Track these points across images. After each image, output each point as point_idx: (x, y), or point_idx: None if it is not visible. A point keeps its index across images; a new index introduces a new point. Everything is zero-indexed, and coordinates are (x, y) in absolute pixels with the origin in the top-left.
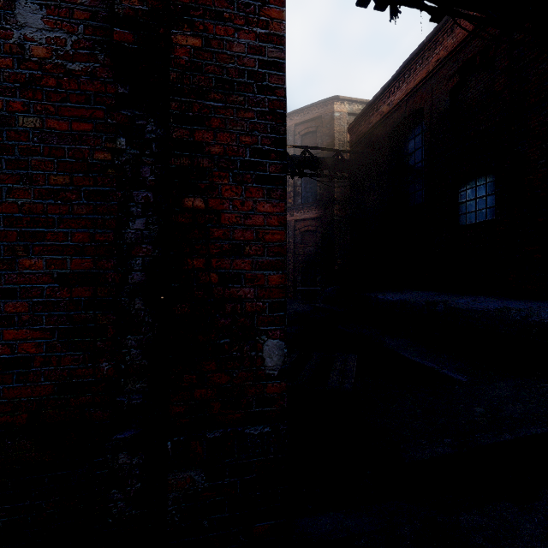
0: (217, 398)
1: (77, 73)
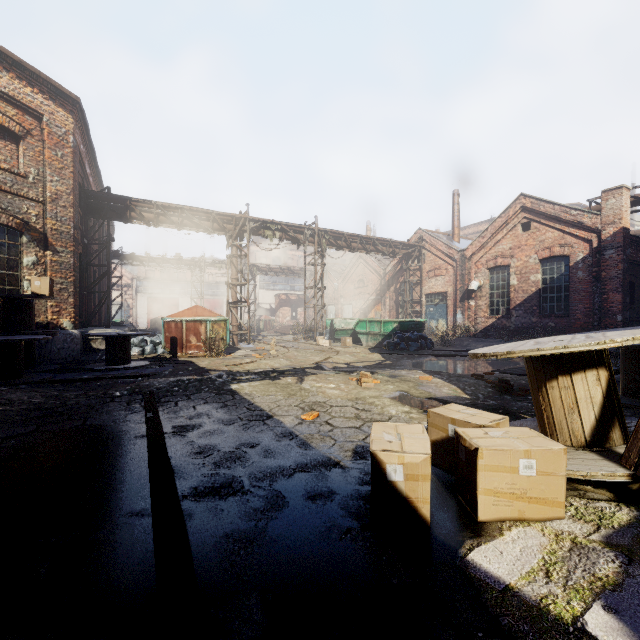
0: (608, 324)
1: (586, 279)
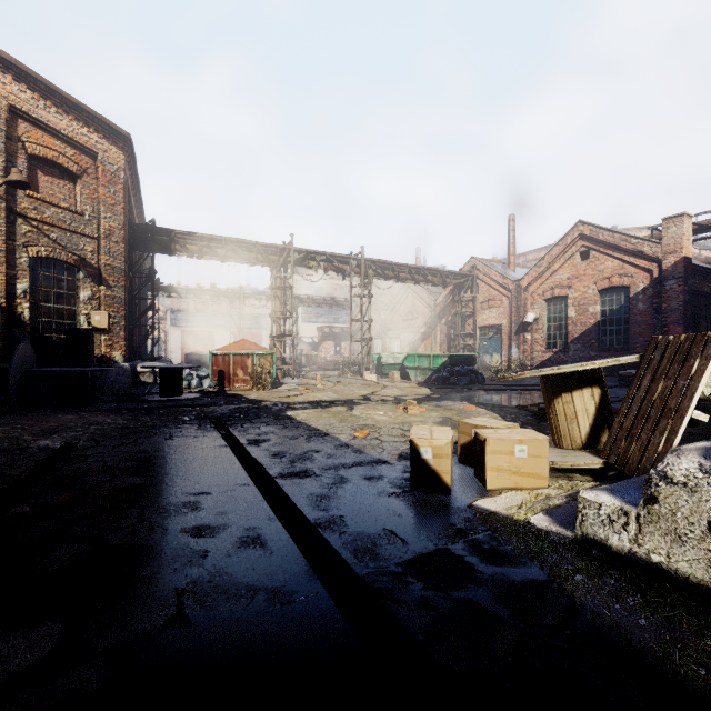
0: None
1: (647, 311)
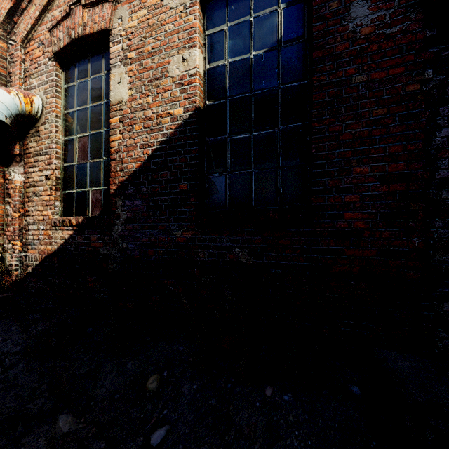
0: None
1: (393, 34)
